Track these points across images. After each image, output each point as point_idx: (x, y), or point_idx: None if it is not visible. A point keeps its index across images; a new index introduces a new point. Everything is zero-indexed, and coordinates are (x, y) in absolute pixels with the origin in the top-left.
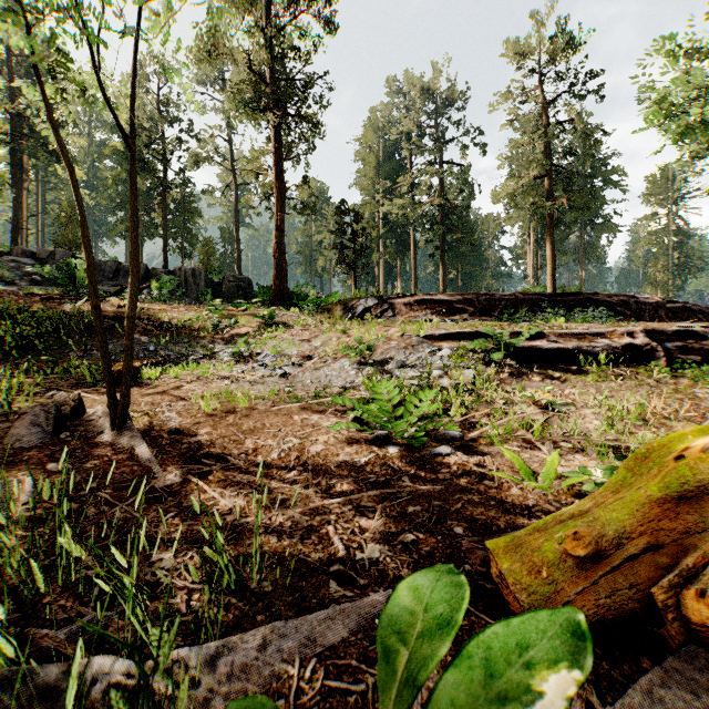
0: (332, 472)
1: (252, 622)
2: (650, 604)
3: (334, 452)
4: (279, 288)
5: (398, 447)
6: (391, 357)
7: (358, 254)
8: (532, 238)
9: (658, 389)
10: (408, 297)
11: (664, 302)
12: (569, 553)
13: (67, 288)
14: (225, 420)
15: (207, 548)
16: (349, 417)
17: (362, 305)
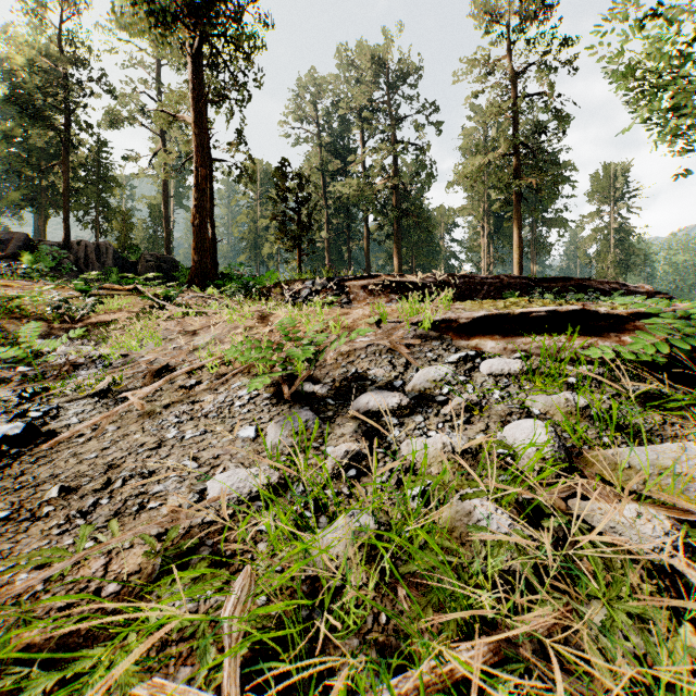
0: None
1: None
2: None
3: None
4: (200, 265)
5: None
6: (360, 374)
7: (303, 226)
8: (486, 230)
9: None
10: (367, 278)
11: (653, 292)
12: None
13: None
14: None
15: None
16: None
17: (308, 288)
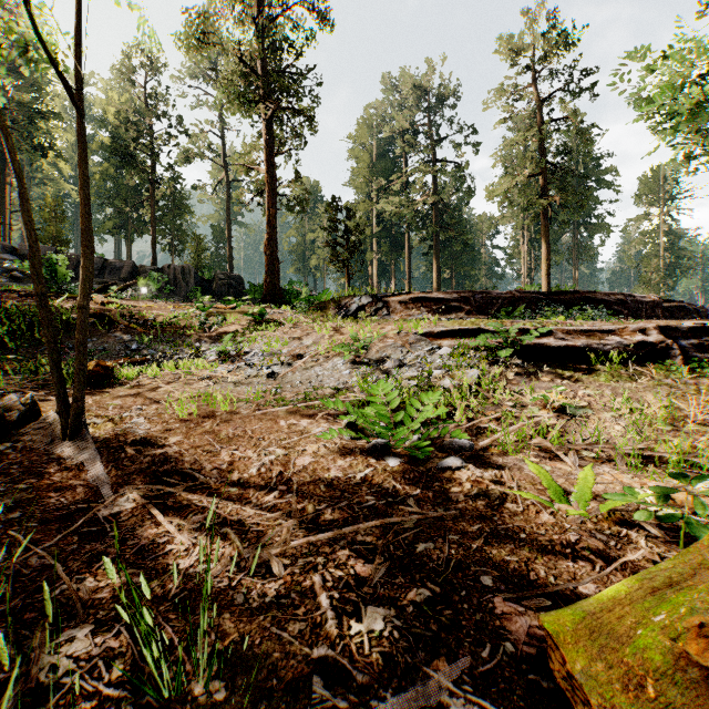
0: (322, 493)
1: None
2: None
3: (324, 466)
4: (271, 286)
5: (399, 458)
6: (387, 355)
7: (352, 251)
8: (526, 238)
9: (679, 390)
10: (403, 295)
11: (660, 301)
12: (694, 659)
13: (48, 285)
14: (201, 426)
15: None
16: (342, 422)
17: (356, 303)
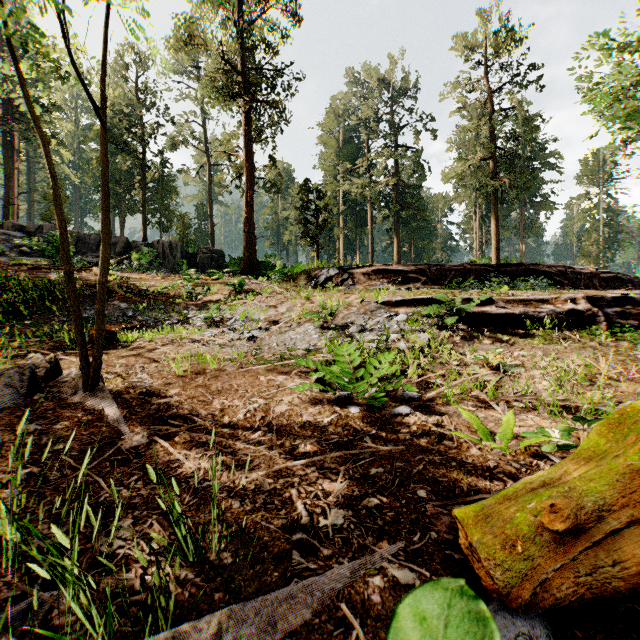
0: (296, 432)
1: (208, 600)
2: (635, 583)
3: (297, 412)
4: (249, 259)
5: (359, 407)
6: (351, 321)
7: (320, 228)
8: (477, 215)
9: (601, 351)
10: (366, 267)
11: (597, 273)
12: (547, 527)
13: (53, 259)
14: (195, 381)
15: (152, 534)
16: (312, 378)
17: (324, 274)
